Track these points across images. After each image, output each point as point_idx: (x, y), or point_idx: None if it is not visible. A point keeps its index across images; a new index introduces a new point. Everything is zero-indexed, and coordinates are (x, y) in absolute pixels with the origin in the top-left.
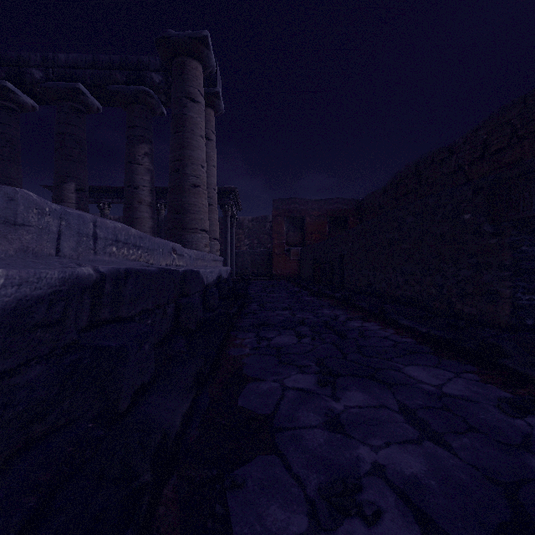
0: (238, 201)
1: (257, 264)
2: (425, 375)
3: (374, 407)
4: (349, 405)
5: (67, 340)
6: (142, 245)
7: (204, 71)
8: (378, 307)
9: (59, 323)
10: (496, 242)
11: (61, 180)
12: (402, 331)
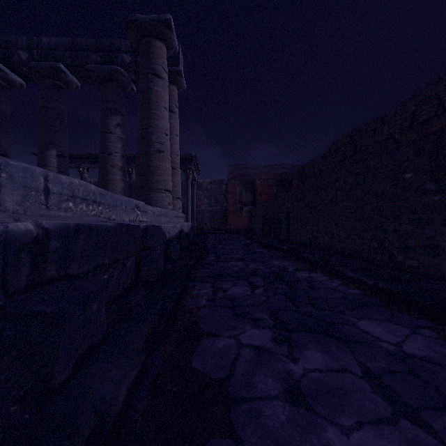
0: (198, 166)
1: (215, 220)
2: (380, 331)
3: (335, 371)
4: (308, 367)
5: None
6: (103, 201)
7: (168, 51)
8: (322, 258)
9: None
10: (439, 198)
11: (44, 147)
12: (348, 282)
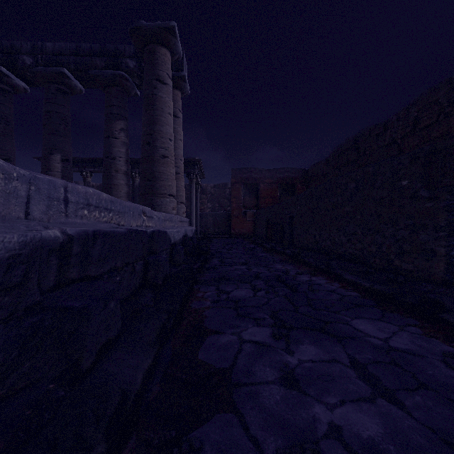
0: (202, 170)
1: (218, 224)
2: (371, 328)
3: (326, 361)
4: (303, 358)
5: (29, 302)
6: (113, 208)
7: (172, 57)
8: (324, 262)
9: (20, 285)
10: (431, 205)
11: (48, 152)
12: (347, 285)
